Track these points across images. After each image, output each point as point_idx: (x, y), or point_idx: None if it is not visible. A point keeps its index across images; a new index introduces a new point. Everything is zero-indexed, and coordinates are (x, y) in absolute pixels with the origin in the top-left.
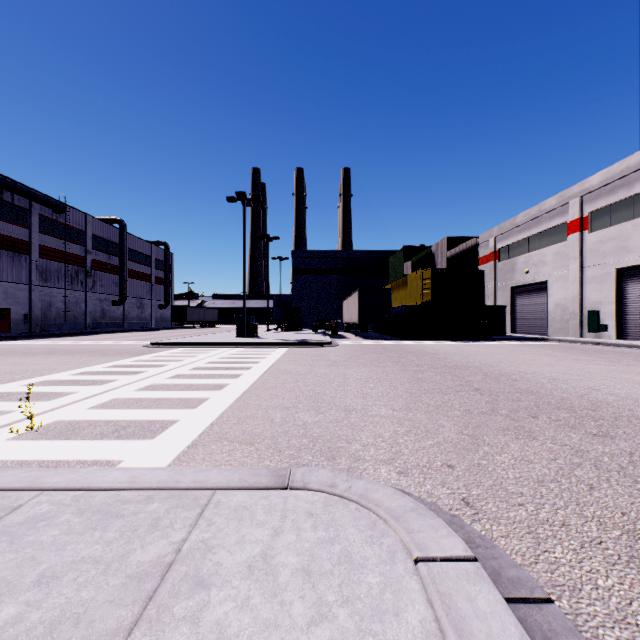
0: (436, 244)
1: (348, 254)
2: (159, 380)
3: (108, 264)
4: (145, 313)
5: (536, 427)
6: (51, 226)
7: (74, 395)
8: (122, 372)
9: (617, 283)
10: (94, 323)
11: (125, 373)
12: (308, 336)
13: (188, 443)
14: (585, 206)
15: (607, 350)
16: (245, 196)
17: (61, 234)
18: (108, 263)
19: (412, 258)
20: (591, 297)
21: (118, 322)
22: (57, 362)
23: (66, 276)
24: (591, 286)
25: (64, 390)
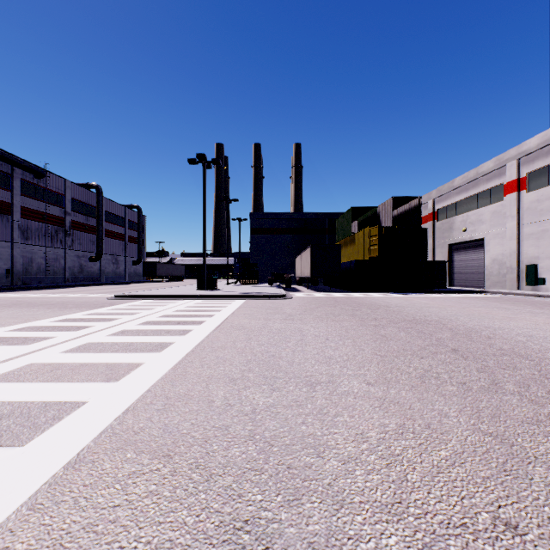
0: (381, 204)
1: (300, 215)
2: (98, 337)
3: (86, 224)
4: (120, 268)
5: None
6: (32, 189)
7: None
8: (65, 327)
9: None
10: (73, 277)
11: (68, 328)
12: (264, 289)
13: (71, 455)
14: (522, 168)
15: None
16: (205, 158)
17: (42, 197)
18: (86, 224)
19: (358, 218)
20: (528, 252)
21: (95, 276)
22: (8, 315)
23: (46, 235)
24: (528, 242)
25: None
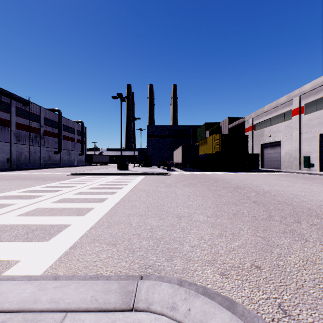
0: (222, 121)
1: (176, 127)
2: (68, 195)
3: (52, 132)
4: (71, 158)
5: (303, 230)
6: (21, 112)
7: (13, 206)
8: (49, 190)
9: (320, 141)
10: (44, 163)
11: (50, 191)
12: (155, 170)
13: (71, 244)
14: (302, 101)
15: (316, 177)
16: (122, 95)
17: (27, 116)
18: (52, 132)
19: (209, 129)
20: (305, 149)
21: (57, 162)
22: (15, 184)
23: (29, 138)
24: (305, 143)
25: (9, 202)
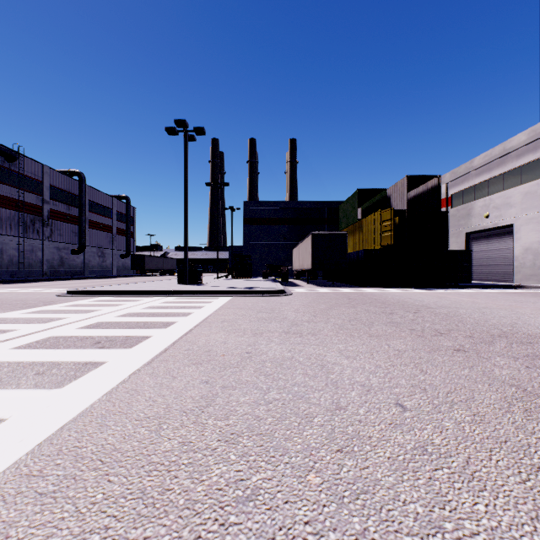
0: (393, 186)
1: (297, 204)
2: None
3: (67, 214)
4: (106, 262)
5: None
6: (3, 174)
7: None
8: None
9: None
10: (51, 271)
11: None
12: (257, 283)
13: None
14: None
15: None
16: (186, 125)
17: (14, 182)
18: (67, 213)
19: (363, 205)
20: None
21: (78, 270)
22: None
23: (20, 224)
24: None
25: None
